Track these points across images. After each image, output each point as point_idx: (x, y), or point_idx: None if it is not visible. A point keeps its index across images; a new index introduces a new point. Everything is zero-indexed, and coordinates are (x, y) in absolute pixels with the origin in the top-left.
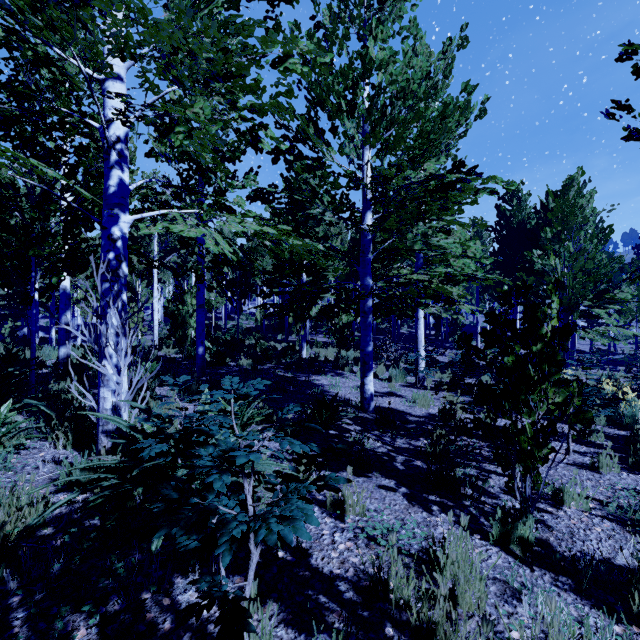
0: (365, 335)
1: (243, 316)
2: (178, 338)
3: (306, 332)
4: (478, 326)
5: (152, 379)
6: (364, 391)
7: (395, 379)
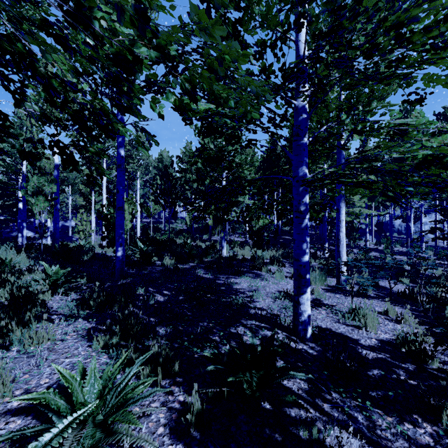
0: (300, 240)
1: (179, 221)
2: (111, 239)
3: (226, 233)
4: (367, 228)
5: (52, 288)
6: (299, 312)
7: (314, 282)
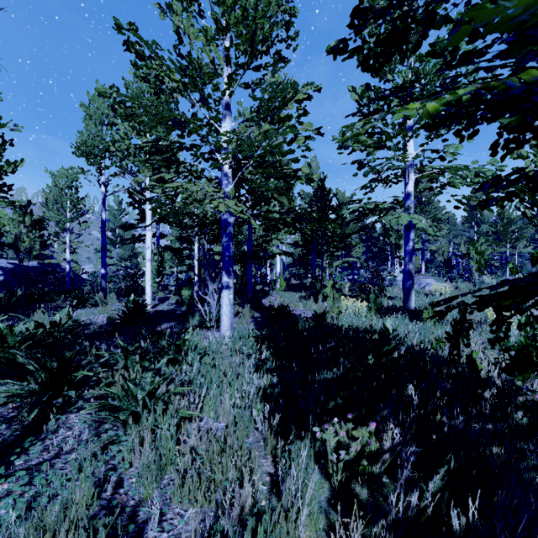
0: None
1: None
2: None
3: None
4: None
5: None
6: None
7: None
